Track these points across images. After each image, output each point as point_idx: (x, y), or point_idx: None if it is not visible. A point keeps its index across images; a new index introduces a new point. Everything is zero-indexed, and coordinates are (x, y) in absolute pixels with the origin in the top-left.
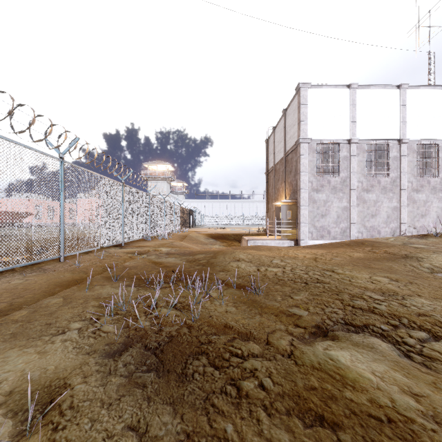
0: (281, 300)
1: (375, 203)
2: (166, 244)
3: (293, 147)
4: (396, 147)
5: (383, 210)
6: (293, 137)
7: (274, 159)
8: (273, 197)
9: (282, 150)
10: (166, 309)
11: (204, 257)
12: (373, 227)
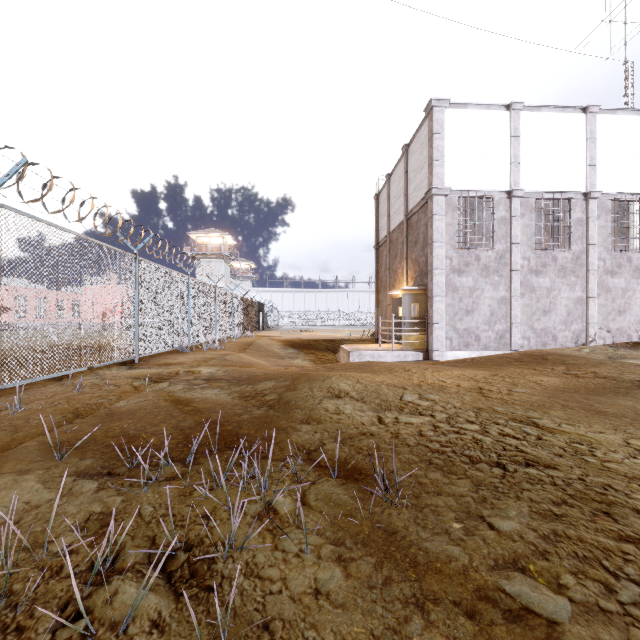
0: (464, 536)
1: (549, 292)
2: (213, 360)
3: (420, 203)
4: (581, 204)
5: (561, 303)
6: (420, 188)
7: (388, 225)
8: (386, 284)
9: (401, 210)
10: (136, 582)
11: (274, 387)
12: (545, 330)
